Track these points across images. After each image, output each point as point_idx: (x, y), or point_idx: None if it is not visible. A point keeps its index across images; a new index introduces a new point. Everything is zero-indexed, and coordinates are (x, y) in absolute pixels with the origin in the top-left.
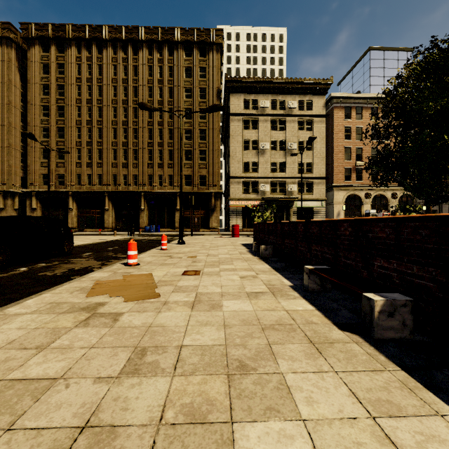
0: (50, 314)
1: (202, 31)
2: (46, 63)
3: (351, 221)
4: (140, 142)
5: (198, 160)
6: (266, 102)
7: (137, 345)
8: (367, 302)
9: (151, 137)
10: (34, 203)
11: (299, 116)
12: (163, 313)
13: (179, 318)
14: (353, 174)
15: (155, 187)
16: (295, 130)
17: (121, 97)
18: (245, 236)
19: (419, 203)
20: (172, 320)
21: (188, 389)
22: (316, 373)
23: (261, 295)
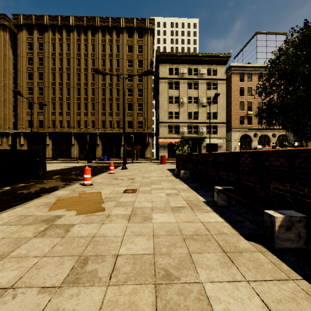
0: (17, 225)
1: (139, 20)
2: (30, 42)
3: (250, 152)
4: (96, 97)
5: (137, 110)
6: (184, 69)
7: (81, 254)
8: (268, 217)
9: (104, 94)
10: (22, 140)
11: (207, 79)
12: (105, 224)
13: (117, 229)
14: (246, 120)
15: (107, 129)
16: (204, 89)
17: (83, 66)
18: (169, 163)
19: (291, 140)
20: (112, 231)
21: (119, 300)
22: (230, 283)
23: (182, 209)
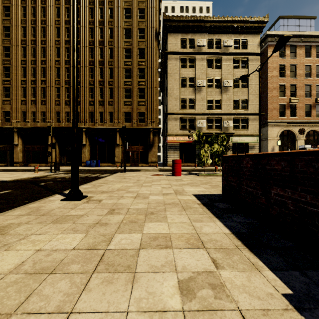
0: None
1: None
2: None
3: None
4: (82, 80)
5: (137, 97)
6: (202, 40)
7: None
8: None
9: (92, 76)
10: None
11: (234, 54)
12: None
13: None
14: (287, 110)
15: (96, 124)
16: (230, 68)
17: (63, 38)
18: (186, 172)
19: None
20: None
21: None
22: None
23: None
